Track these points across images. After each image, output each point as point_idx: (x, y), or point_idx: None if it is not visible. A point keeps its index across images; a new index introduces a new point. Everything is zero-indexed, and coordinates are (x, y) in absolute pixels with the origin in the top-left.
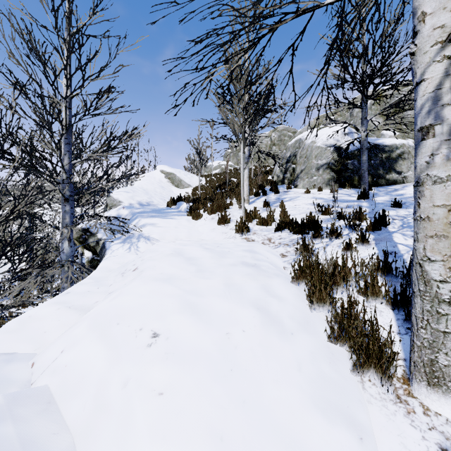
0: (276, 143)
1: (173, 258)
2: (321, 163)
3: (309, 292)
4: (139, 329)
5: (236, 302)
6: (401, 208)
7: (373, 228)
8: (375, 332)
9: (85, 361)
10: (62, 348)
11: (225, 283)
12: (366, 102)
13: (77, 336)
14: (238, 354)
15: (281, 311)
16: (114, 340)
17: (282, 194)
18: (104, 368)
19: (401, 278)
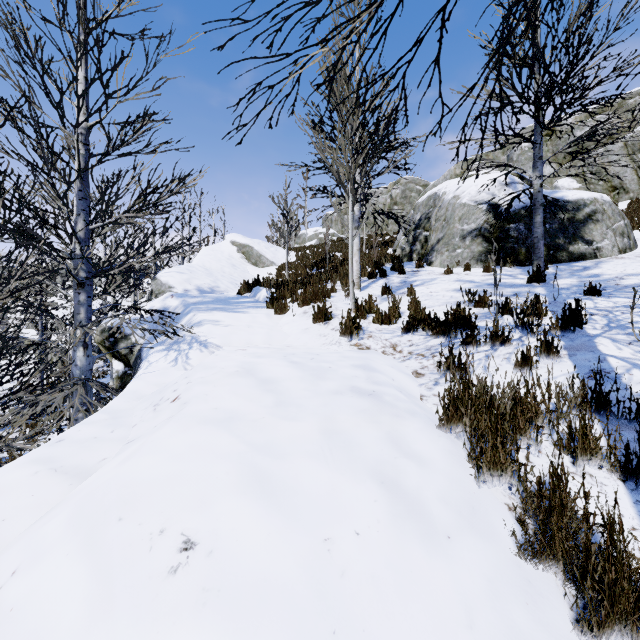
0: (399, 201)
1: (238, 379)
2: (469, 228)
3: (471, 449)
4: (159, 531)
5: (342, 469)
6: (600, 296)
7: (562, 329)
8: (622, 548)
9: (48, 601)
10: (15, 564)
11: (324, 429)
12: (541, 133)
13: (46, 540)
14: (347, 589)
15: (425, 488)
16: (107, 558)
17: (409, 276)
18: (78, 625)
19: (626, 419)
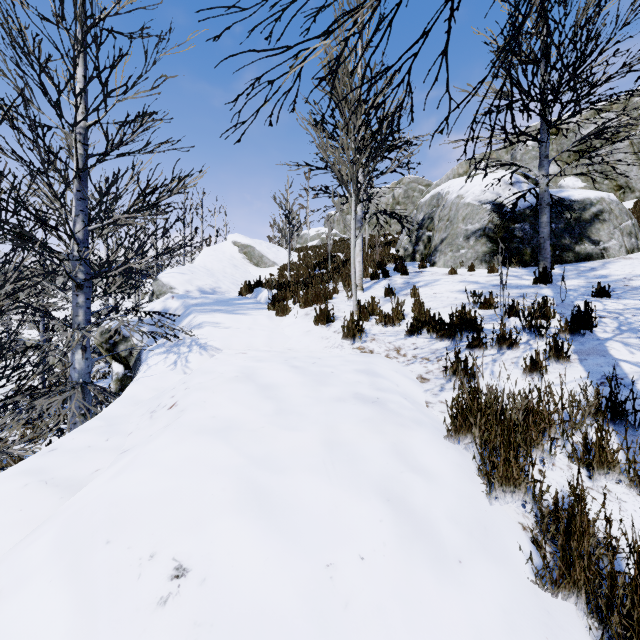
0: (401, 201)
1: (237, 385)
2: (473, 228)
3: (482, 463)
4: (149, 556)
5: (345, 485)
6: (609, 298)
7: (571, 333)
8: None
9: (27, 634)
10: None
11: (326, 440)
12: (547, 131)
13: (30, 564)
14: (351, 624)
15: (433, 506)
16: (92, 586)
17: (413, 276)
18: None
19: None
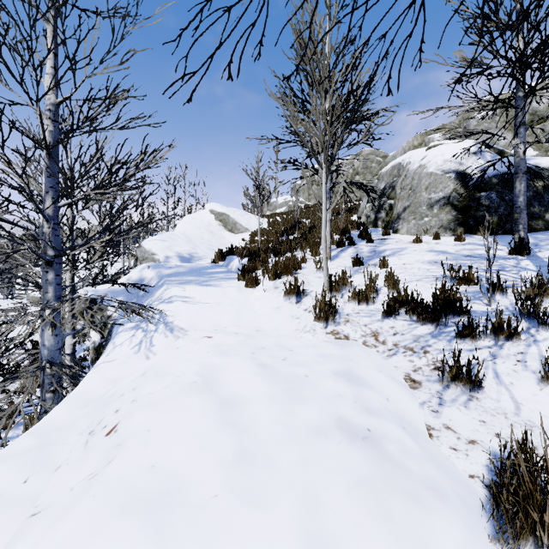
0: (360, 171)
1: (192, 399)
2: (436, 197)
3: None
4: None
5: None
6: None
7: None
8: None
9: None
10: None
11: (306, 541)
12: (526, 97)
13: None
14: None
15: None
16: None
17: (378, 244)
18: None
19: None
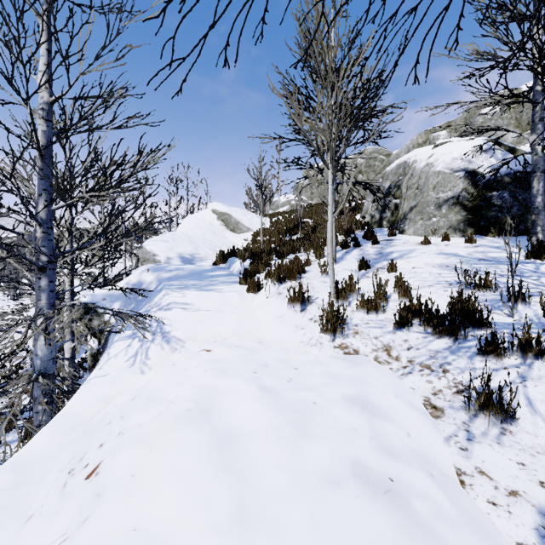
0: (363, 170)
1: (186, 433)
2: (445, 196)
3: None
4: None
5: None
6: None
7: None
8: None
9: None
10: None
11: None
12: None
13: None
14: None
15: None
16: None
17: (384, 246)
18: None
19: None
